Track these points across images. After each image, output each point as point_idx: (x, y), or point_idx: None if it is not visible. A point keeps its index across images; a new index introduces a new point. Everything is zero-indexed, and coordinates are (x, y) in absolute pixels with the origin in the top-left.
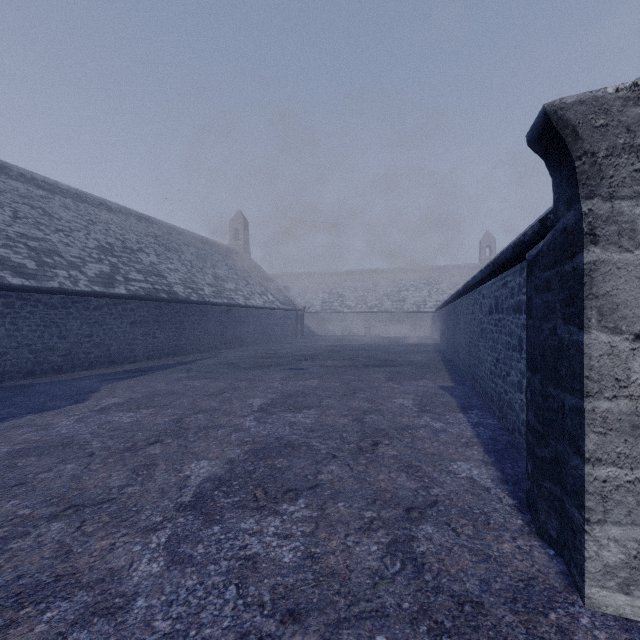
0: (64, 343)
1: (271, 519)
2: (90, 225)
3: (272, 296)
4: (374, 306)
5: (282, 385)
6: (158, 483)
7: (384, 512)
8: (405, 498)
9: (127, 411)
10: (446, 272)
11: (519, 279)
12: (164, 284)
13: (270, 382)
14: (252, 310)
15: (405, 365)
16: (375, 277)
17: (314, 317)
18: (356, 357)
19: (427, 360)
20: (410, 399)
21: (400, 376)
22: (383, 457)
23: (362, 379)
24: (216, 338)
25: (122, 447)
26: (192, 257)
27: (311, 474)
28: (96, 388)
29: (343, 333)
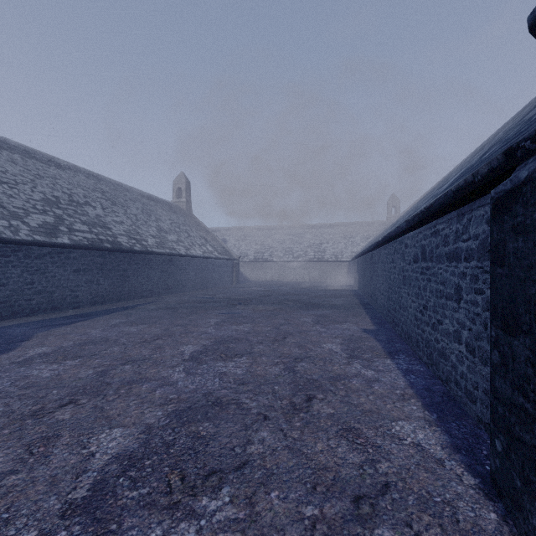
0: (3, 290)
1: (184, 527)
2: (37, 179)
3: (211, 247)
4: (299, 256)
5: (216, 330)
6: (52, 467)
7: (328, 506)
8: (350, 480)
9: (51, 363)
10: (359, 228)
11: (456, 226)
12: (108, 235)
13: (205, 327)
14: (192, 259)
15: (329, 308)
16: (300, 231)
17: (248, 265)
18: (285, 301)
19: (347, 303)
20: (338, 344)
21: (326, 319)
22: (319, 417)
23: (291, 323)
24: (159, 284)
25: (27, 411)
26: (137, 211)
27: (239, 445)
28: (29, 336)
29: (273, 279)
